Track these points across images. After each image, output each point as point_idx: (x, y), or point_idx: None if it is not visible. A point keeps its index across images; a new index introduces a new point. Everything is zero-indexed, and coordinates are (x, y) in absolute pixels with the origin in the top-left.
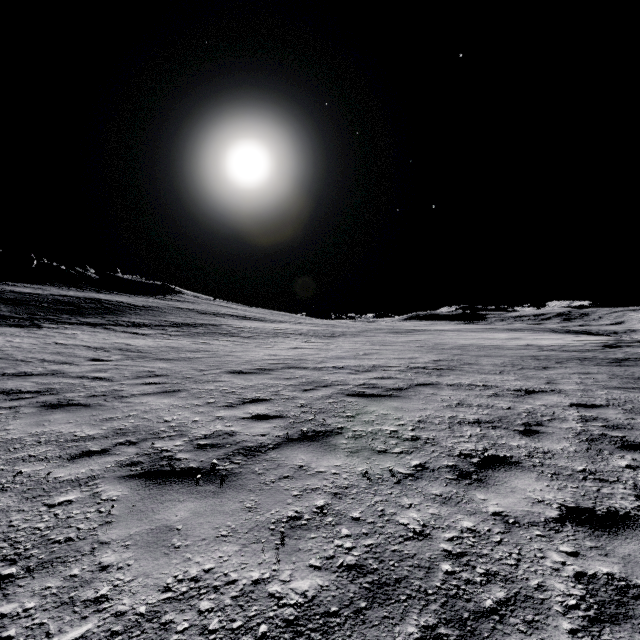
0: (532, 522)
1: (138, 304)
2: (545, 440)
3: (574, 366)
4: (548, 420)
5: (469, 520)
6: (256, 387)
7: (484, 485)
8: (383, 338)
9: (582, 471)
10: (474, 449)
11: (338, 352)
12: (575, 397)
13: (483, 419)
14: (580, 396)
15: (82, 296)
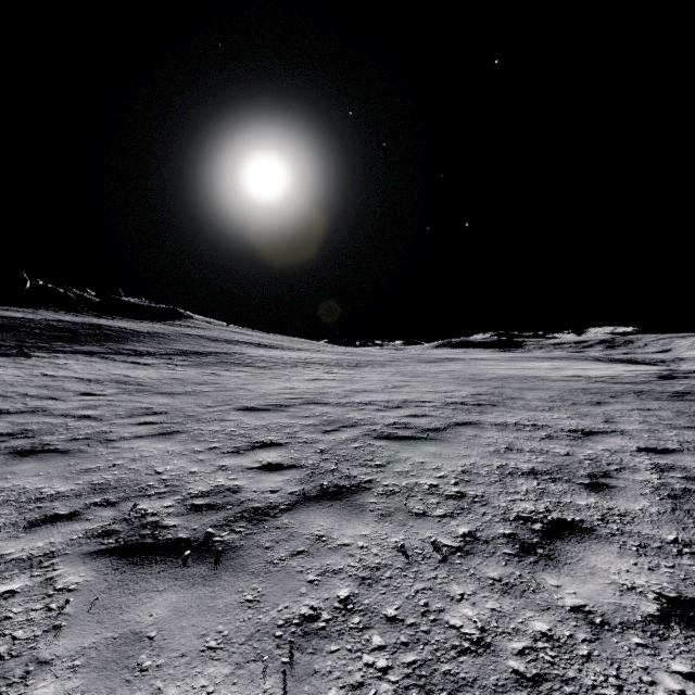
0: (626, 622)
1: (142, 330)
2: (618, 497)
3: (631, 401)
4: (616, 470)
5: (542, 620)
6: (269, 428)
7: (554, 564)
8: (414, 368)
9: (674, 542)
10: (534, 510)
11: (364, 384)
12: (641, 439)
13: (539, 469)
14: (647, 438)
15: (80, 321)
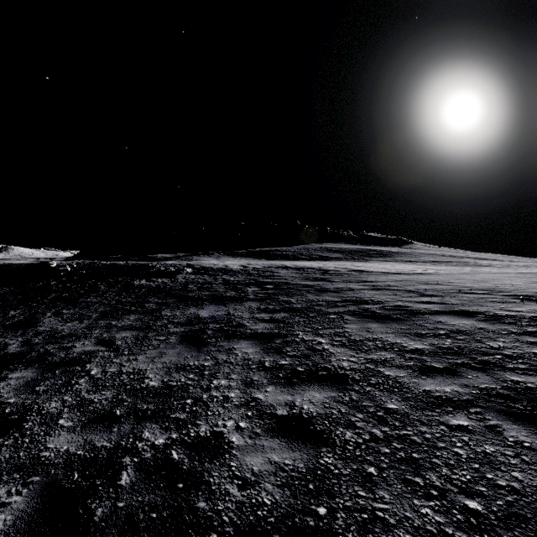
0: None
1: (395, 251)
2: None
3: None
4: None
5: None
6: None
7: None
8: None
9: None
10: None
11: None
12: None
13: None
14: None
15: (361, 248)
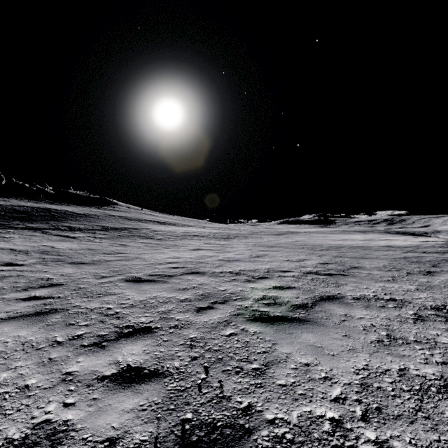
0: None
1: (80, 212)
2: None
3: None
4: None
5: None
6: (145, 305)
7: None
8: (268, 239)
9: None
10: None
11: (234, 254)
12: None
13: None
14: None
15: (36, 206)
